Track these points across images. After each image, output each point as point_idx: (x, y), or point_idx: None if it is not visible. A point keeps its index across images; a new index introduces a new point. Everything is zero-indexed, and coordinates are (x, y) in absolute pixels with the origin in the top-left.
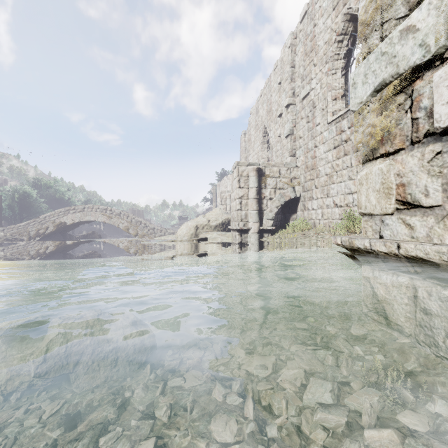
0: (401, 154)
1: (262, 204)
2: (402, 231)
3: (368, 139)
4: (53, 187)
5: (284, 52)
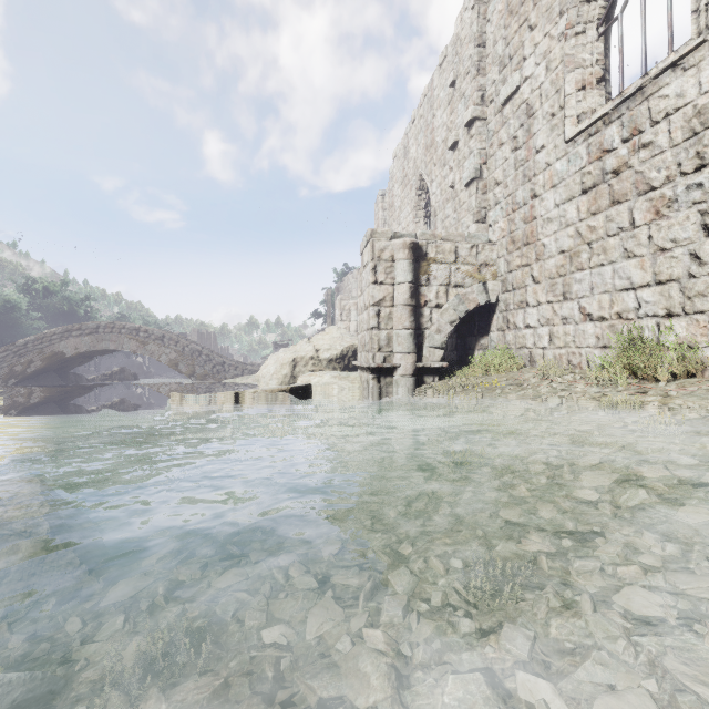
0: None
1: (420, 317)
2: None
3: None
4: (59, 294)
5: (462, 20)
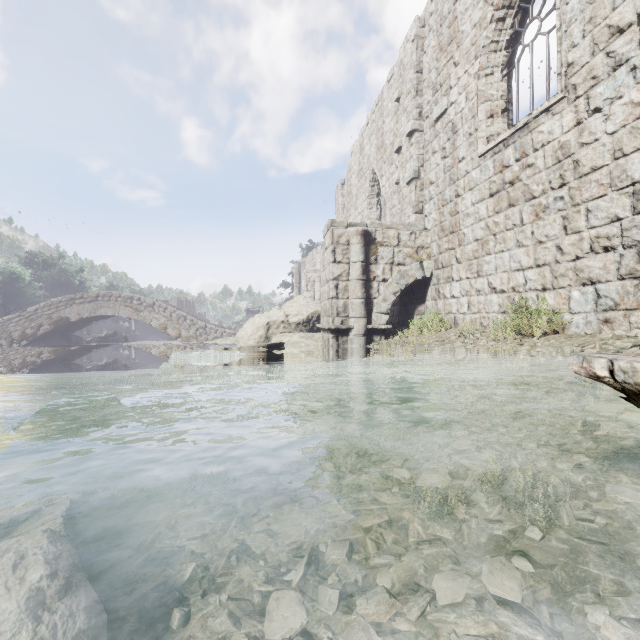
0: None
1: (370, 289)
2: None
3: None
4: (57, 266)
5: (405, 50)
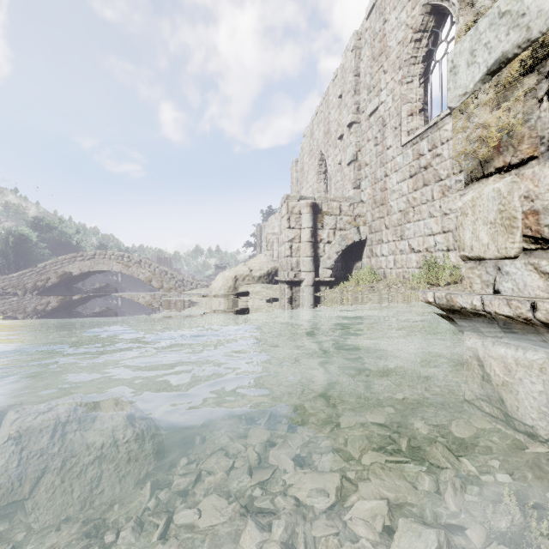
0: (532, 165)
1: (318, 249)
2: (533, 283)
3: (476, 147)
4: (58, 229)
5: (346, 57)
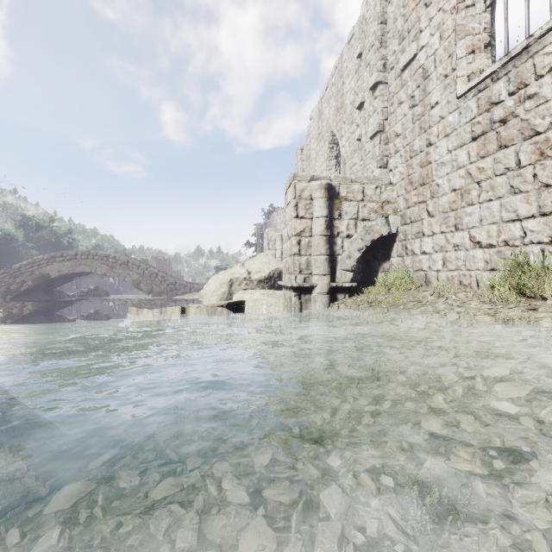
0: None
1: (334, 245)
2: None
3: None
4: (48, 228)
5: (367, 3)
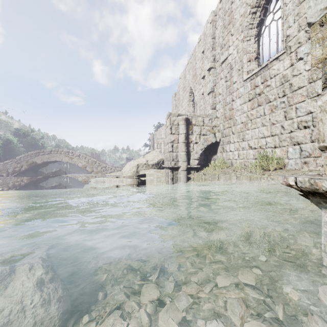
0: None
1: (189, 147)
2: None
3: None
4: (30, 136)
5: (206, 27)
